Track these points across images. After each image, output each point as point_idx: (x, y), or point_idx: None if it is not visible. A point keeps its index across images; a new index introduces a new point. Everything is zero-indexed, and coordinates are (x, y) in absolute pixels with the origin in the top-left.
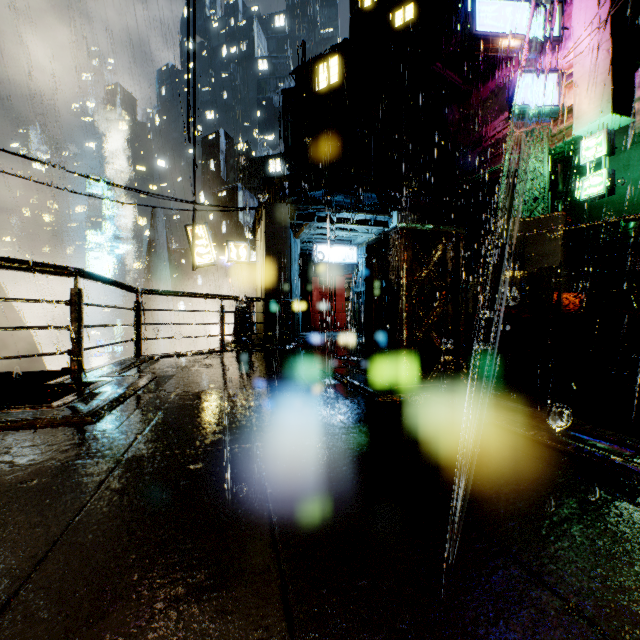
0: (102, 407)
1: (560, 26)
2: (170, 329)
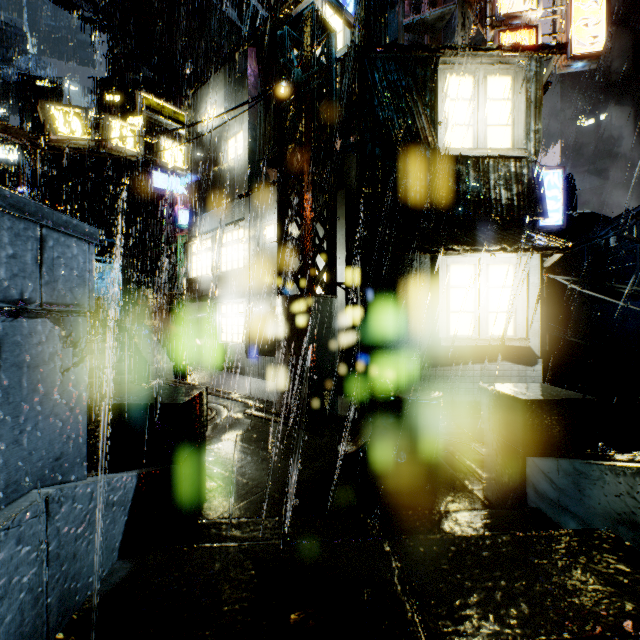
0: None
1: None
2: None
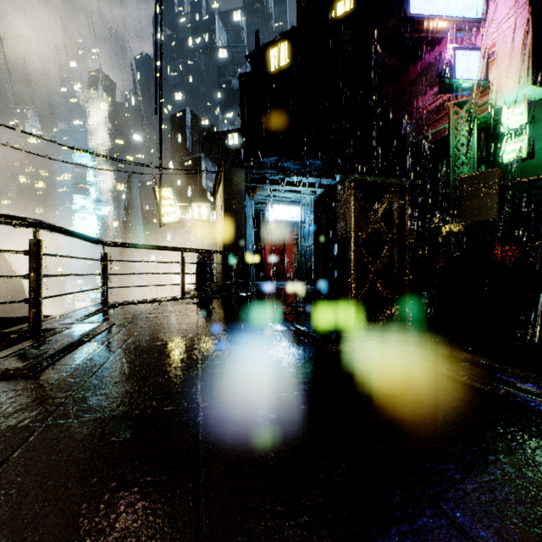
0: (45, 358)
1: (485, 9)
2: (143, 279)
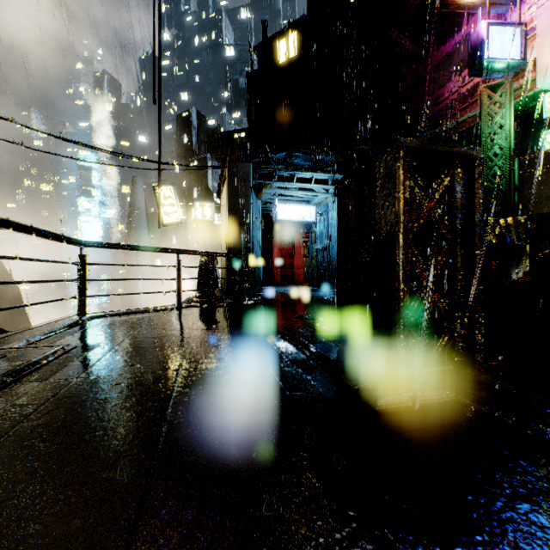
0: None
1: None
2: (148, 283)
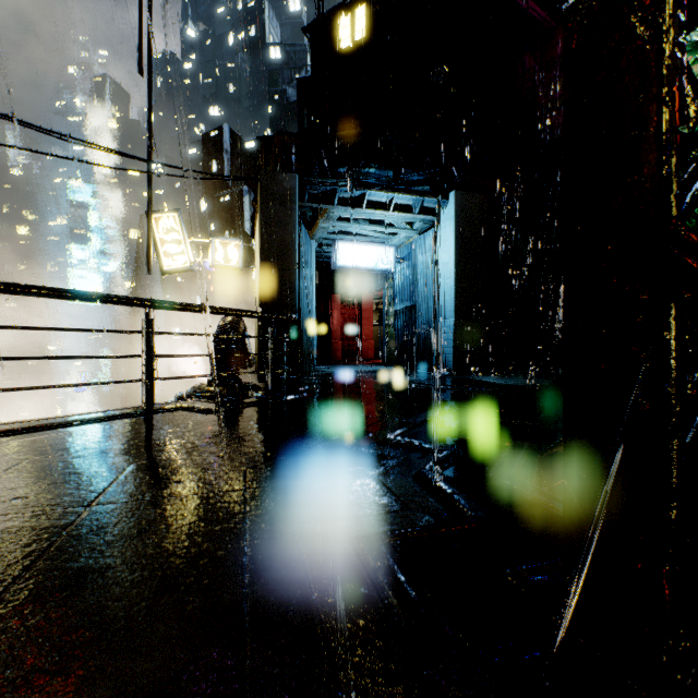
0: None
1: None
2: (162, 360)
